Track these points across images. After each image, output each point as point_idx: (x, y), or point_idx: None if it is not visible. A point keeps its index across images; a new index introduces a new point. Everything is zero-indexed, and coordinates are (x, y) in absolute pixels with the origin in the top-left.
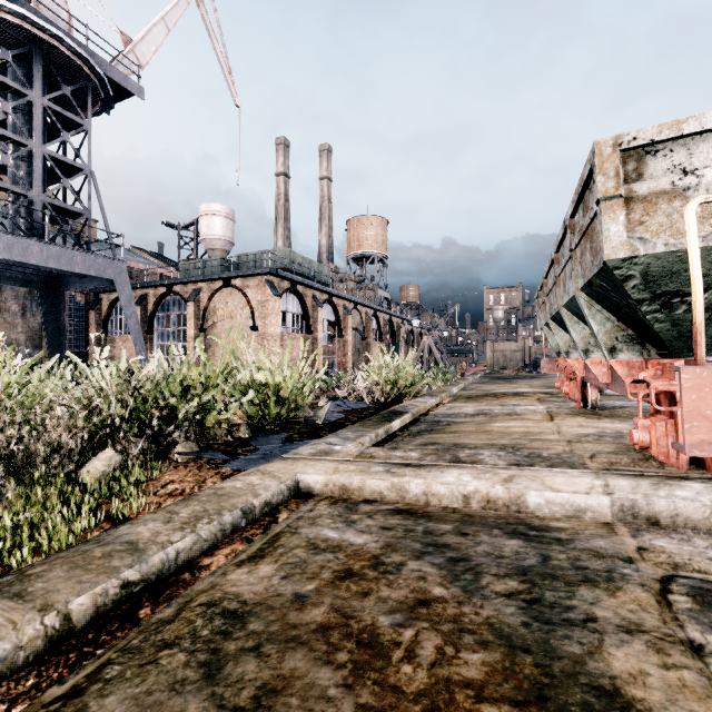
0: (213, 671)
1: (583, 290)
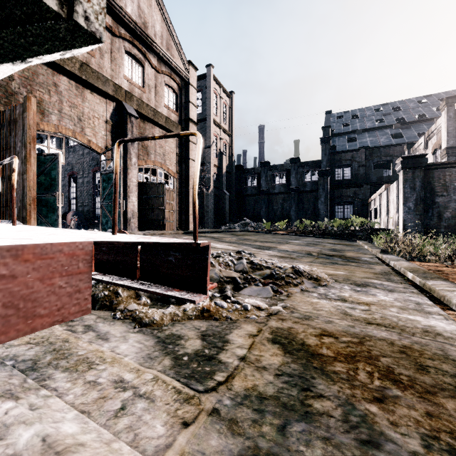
0: None
1: None
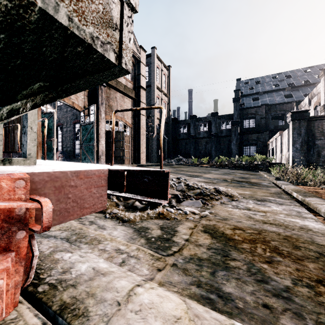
0: (321, 254)
1: None
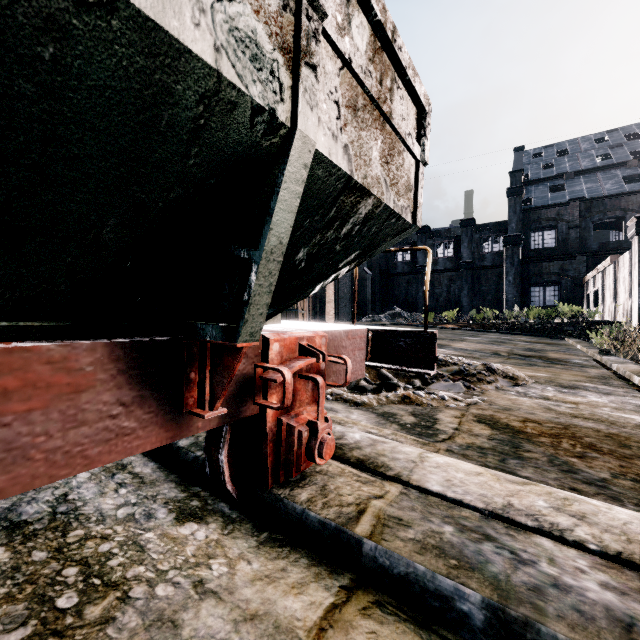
0: None
1: (314, 161)
